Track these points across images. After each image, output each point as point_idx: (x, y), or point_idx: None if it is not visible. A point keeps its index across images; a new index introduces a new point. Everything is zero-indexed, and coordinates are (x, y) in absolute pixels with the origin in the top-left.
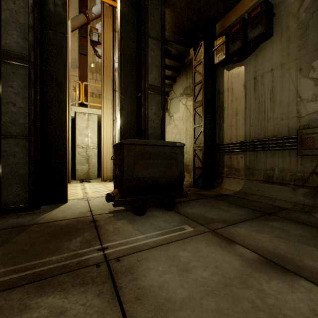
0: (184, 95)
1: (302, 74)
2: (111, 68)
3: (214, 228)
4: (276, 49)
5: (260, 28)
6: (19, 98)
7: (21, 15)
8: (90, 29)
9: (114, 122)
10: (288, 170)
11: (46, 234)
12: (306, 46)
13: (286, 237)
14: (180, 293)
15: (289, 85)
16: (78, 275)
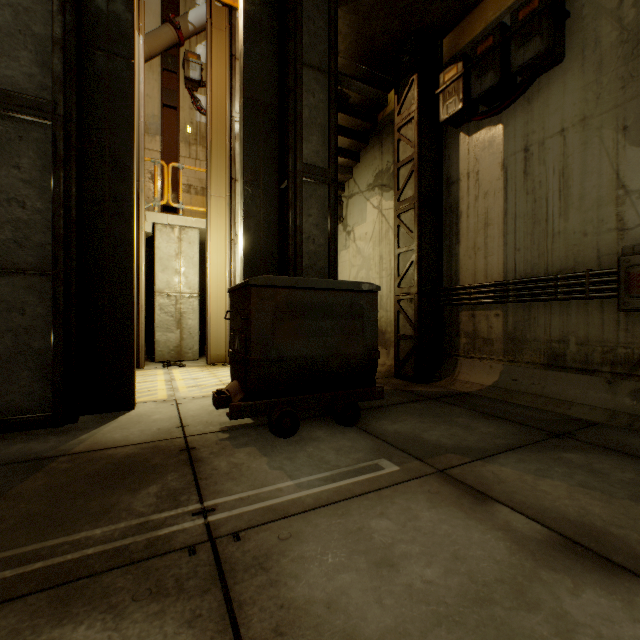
0: (376, 187)
1: (628, 139)
2: (227, 133)
3: (445, 465)
4: (572, 88)
5: (538, 43)
6: (33, 190)
7: (38, 17)
8: (184, 55)
9: (232, 245)
10: (598, 342)
11: (86, 477)
12: (638, 78)
13: (604, 487)
14: (376, 621)
15: (600, 163)
16: (147, 573)
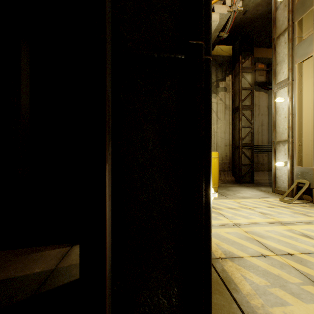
0: None
1: None
2: None
3: None
4: None
5: None
6: None
7: None
8: None
9: None
10: None
11: None
12: None
13: None
14: None
15: None
16: None
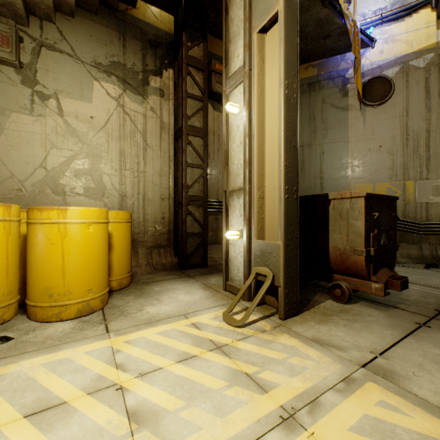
0: (115, 76)
1: None
2: None
3: None
4: None
5: None
6: None
7: None
8: None
9: None
10: None
11: None
12: None
13: None
14: None
15: None
16: None
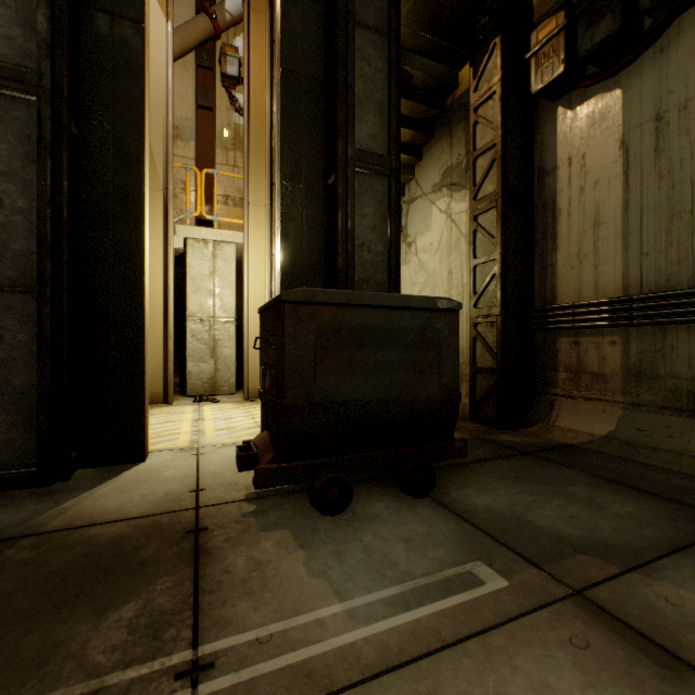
0: (444, 187)
1: None
2: (266, 131)
3: (581, 581)
4: None
5: None
6: (12, 185)
7: None
8: (220, 49)
9: (272, 261)
10: None
11: (43, 579)
12: None
13: None
14: None
15: None
16: None
